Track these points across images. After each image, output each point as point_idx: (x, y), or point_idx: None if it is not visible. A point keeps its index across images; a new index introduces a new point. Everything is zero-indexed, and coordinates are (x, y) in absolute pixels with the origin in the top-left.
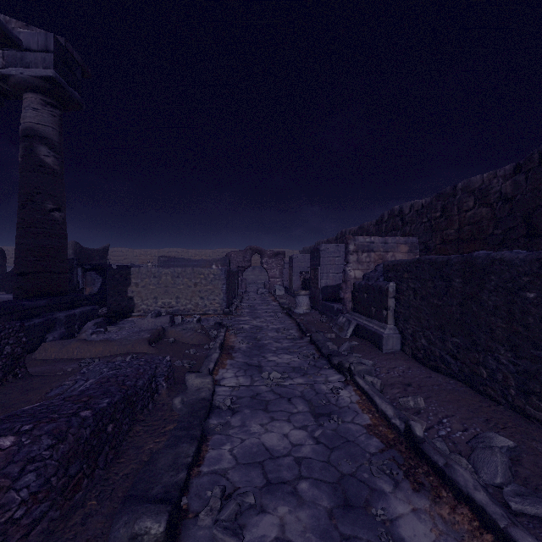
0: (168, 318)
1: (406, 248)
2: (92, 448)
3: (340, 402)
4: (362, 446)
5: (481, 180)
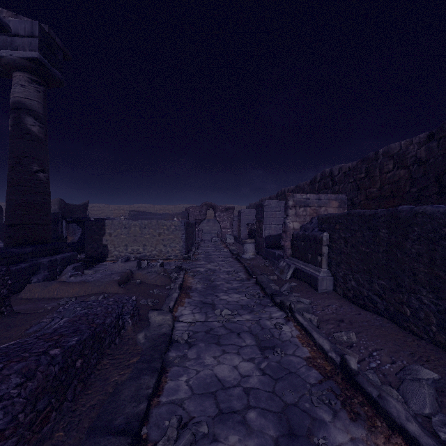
0: (136, 262)
1: (336, 204)
2: (61, 383)
3: (283, 336)
4: (303, 377)
5: (399, 147)
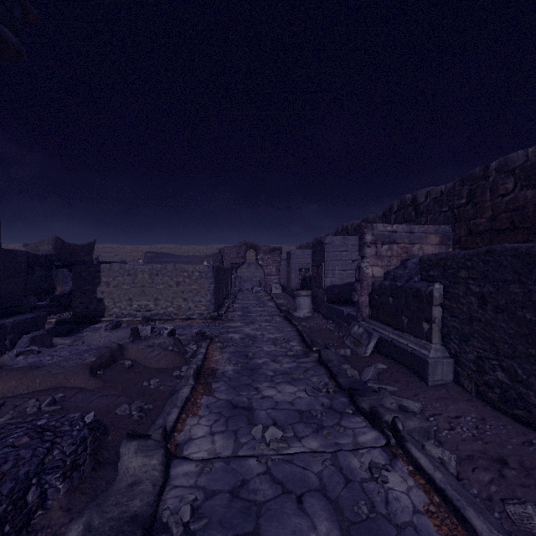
0: (129, 330)
1: (436, 239)
2: None
3: (395, 510)
4: None
5: (524, 157)
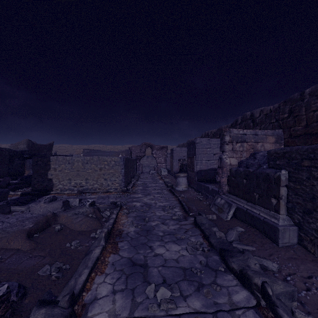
0: (61, 203)
1: (273, 139)
2: None
3: None
4: None
5: None
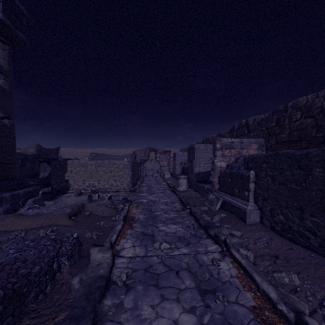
0: (87, 196)
1: (256, 146)
2: None
3: (222, 276)
4: None
5: (306, 100)
